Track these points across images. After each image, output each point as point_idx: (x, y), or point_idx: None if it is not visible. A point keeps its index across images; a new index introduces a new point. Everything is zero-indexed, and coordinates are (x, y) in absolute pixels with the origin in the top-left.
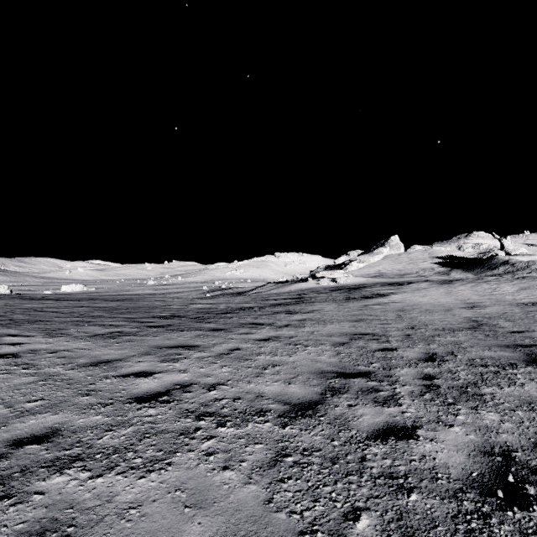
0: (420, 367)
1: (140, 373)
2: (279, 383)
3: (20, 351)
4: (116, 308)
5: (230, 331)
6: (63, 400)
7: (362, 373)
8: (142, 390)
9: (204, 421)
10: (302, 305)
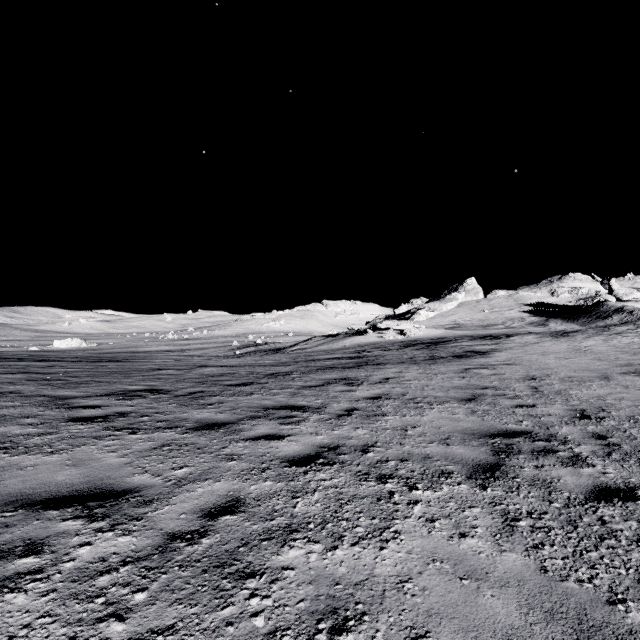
0: None
1: None
2: None
3: None
4: (69, 375)
5: (237, 428)
6: None
7: None
8: None
9: None
10: (367, 369)
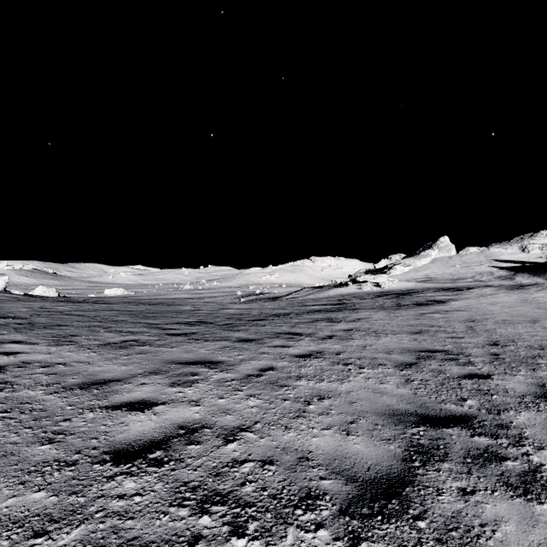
0: (546, 411)
1: (137, 404)
2: (332, 431)
3: (10, 364)
4: (143, 312)
5: (262, 342)
6: (9, 452)
7: (456, 418)
8: (129, 436)
9: (209, 517)
10: (345, 312)
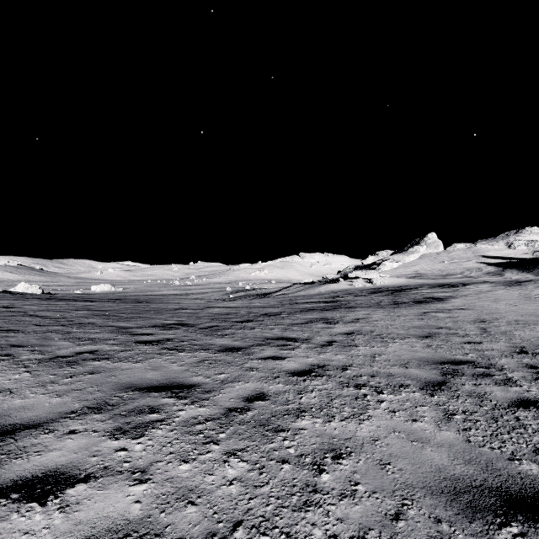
0: None
1: (41, 482)
2: None
3: None
4: (119, 312)
5: (250, 351)
6: None
7: None
8: None
9: None
10: (341, 311)
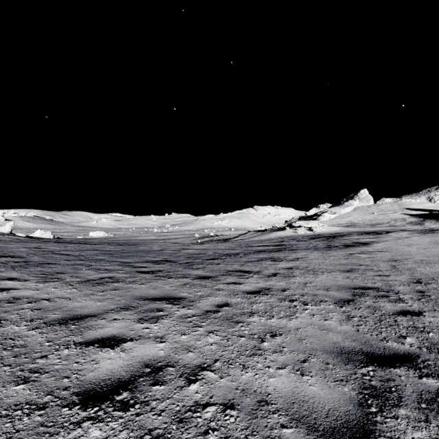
0: None
1: (108, 340)
2: (287, 370)
3: (2, 299)
4: (118, 252)
5: (217, 279)
6: None
7: (400, 357)
8: (98, 375)
9: None
10: (285, 253)
